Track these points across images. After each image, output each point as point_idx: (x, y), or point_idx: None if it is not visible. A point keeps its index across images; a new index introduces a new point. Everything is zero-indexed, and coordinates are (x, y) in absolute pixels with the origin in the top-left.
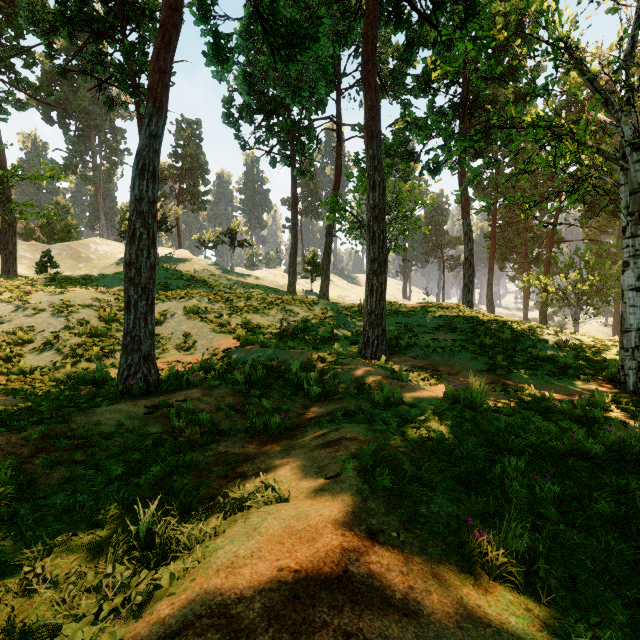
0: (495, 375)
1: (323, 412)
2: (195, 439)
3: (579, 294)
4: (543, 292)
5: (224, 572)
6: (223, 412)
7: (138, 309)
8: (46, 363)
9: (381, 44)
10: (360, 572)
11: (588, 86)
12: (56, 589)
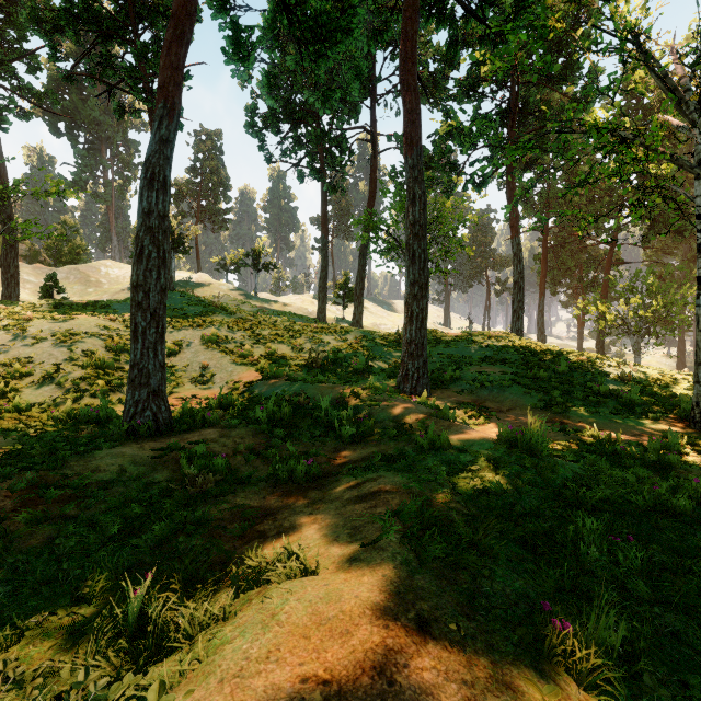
0: (551, 412)
1: (357, 457)
2: (208, 489)
3: (640, 322)
4: (600, 319)
5: (229, 685)
6: (242, 456)
7: (146, 338)
8: (45, 399)
9: (420, 45)
10: (411, 685)
11: (658, 84)
12: (20, 691)
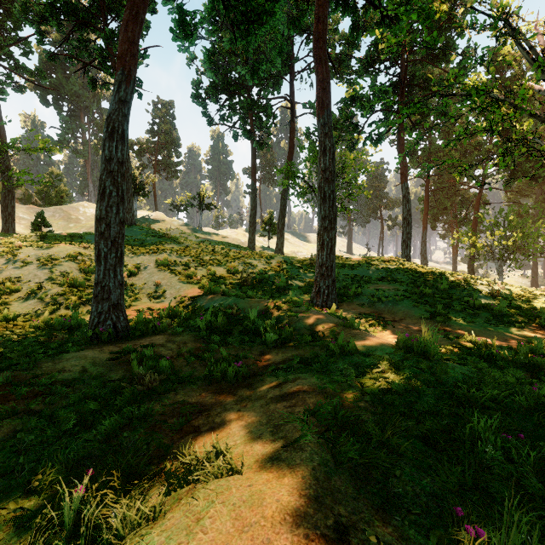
0: (436, 322)
1: (279, 359)
2: (154, 387)
3: (503, 249)
4: (471, 248)
5: None
6: (184, 359)
7: (108, 261)
8: (29, 310)
9: (329, 32)
10: None
11: (524, 55)
12: None
